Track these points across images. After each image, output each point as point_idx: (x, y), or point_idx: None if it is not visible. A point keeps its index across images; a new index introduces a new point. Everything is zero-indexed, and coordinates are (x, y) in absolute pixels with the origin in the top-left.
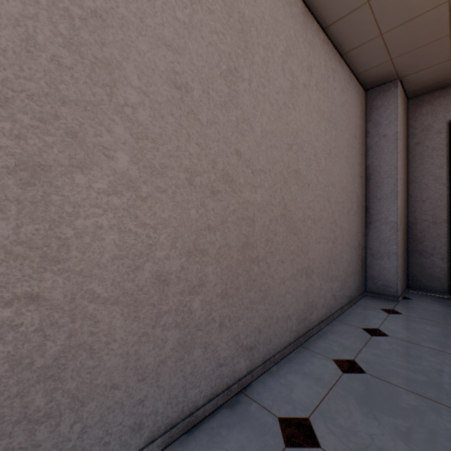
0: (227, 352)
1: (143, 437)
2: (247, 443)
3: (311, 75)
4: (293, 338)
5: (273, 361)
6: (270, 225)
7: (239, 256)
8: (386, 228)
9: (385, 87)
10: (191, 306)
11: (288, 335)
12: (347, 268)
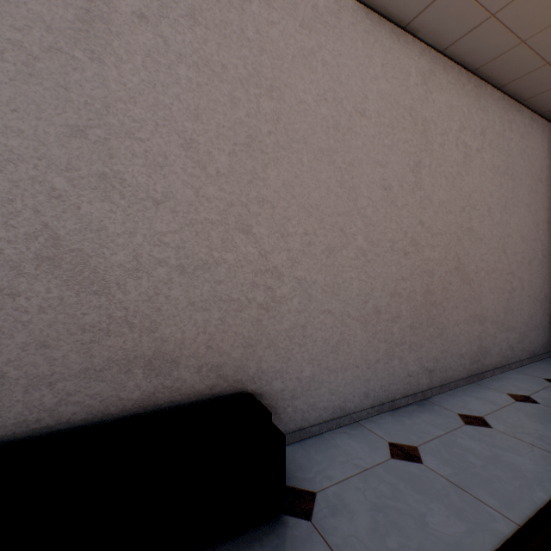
0: (414, 368)
1: (368, 402)
2: (436, 419)
3: (484, 137)
4: (466, 375)
5: (448, 387)
6: (445, 277)
7: (422, 300)
8: None
9: None
10: (392, 330)
11: (461, 371)
12: (527, 321)
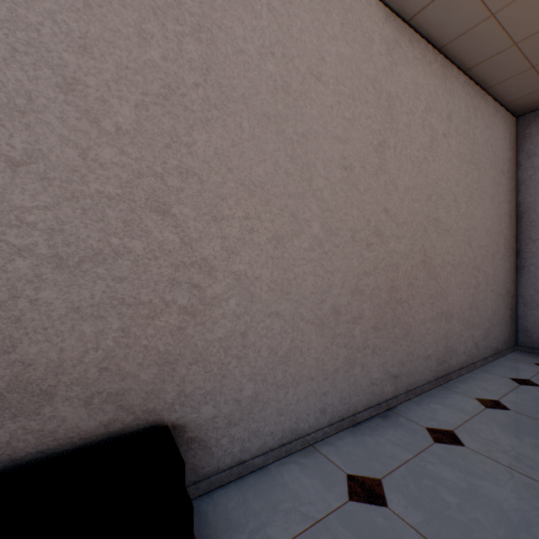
0: (378, 375)
1: (326, 419)
2: (402, 437)
3: (451, 122)
4: (432, 377)
5: (414, 393)
6: (411, 271)
7: (386, 297)
8: None
9: None
10: (353, 332)
11: (427, 374)
12: (491, 316)
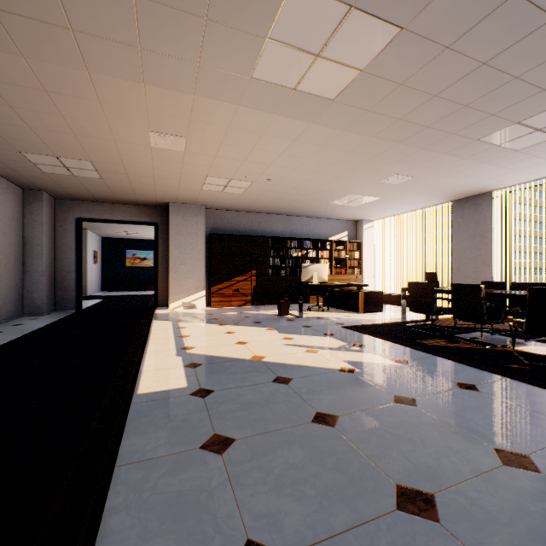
0: None
1: None
2: None
3: None
4: None
5: None
6: None
7: None
8: (37, 275)
9: (36, 192)
10: None
11: None
12: (6, 298)
